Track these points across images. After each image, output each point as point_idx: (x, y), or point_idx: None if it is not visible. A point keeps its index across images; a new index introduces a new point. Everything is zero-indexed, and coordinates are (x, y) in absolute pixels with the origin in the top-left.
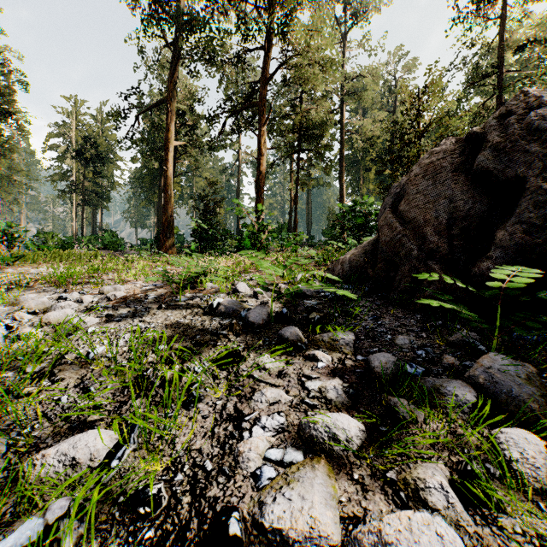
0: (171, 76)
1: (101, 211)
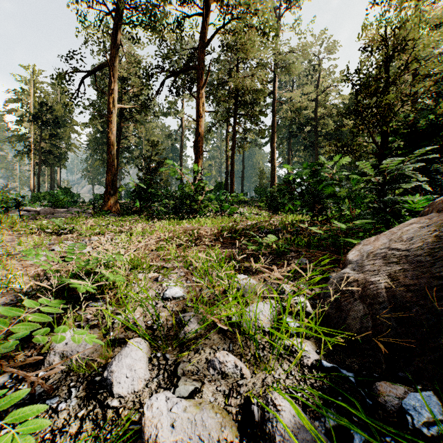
0: (114, 42)
1: (59, 170)
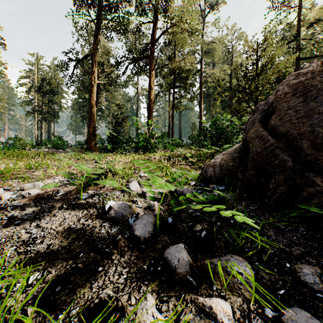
0: (94, 40)
1: (53, 124)
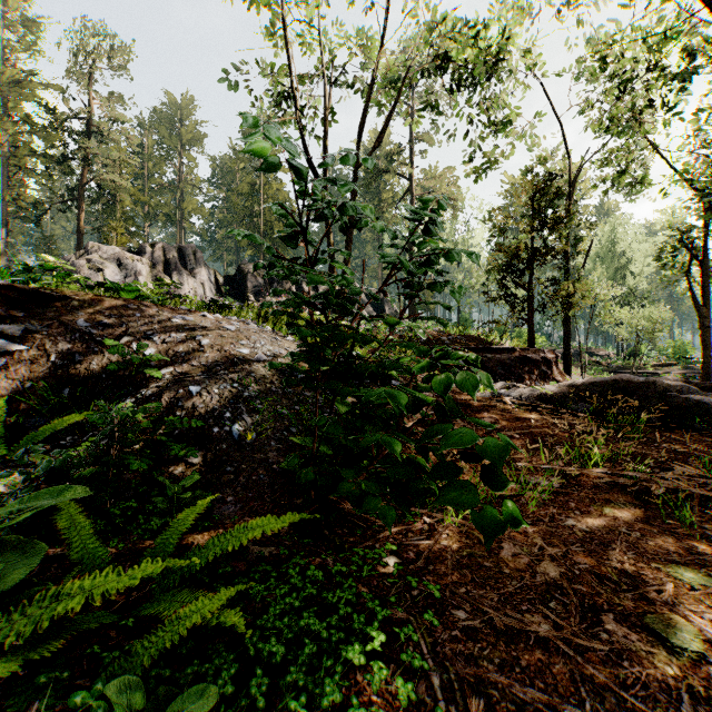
0: (7, 158)
1: None
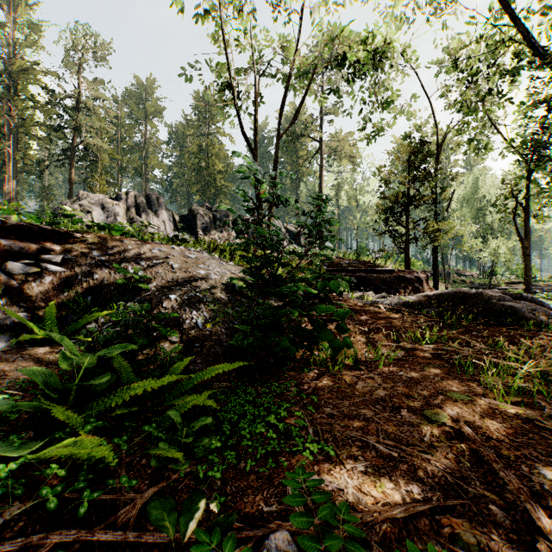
0: (16, 127)
1: None
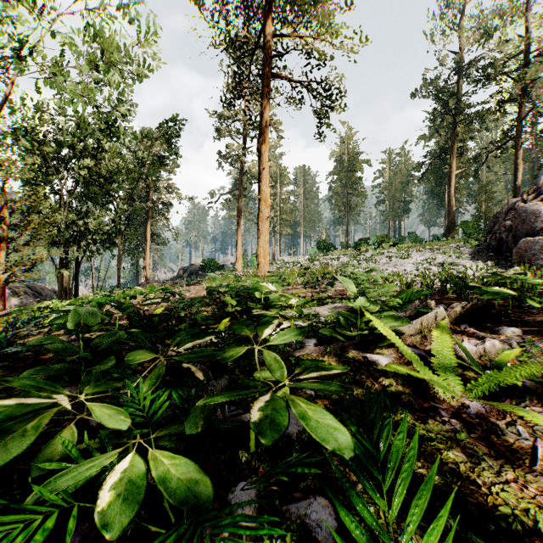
0: (452, 132)
1: None
